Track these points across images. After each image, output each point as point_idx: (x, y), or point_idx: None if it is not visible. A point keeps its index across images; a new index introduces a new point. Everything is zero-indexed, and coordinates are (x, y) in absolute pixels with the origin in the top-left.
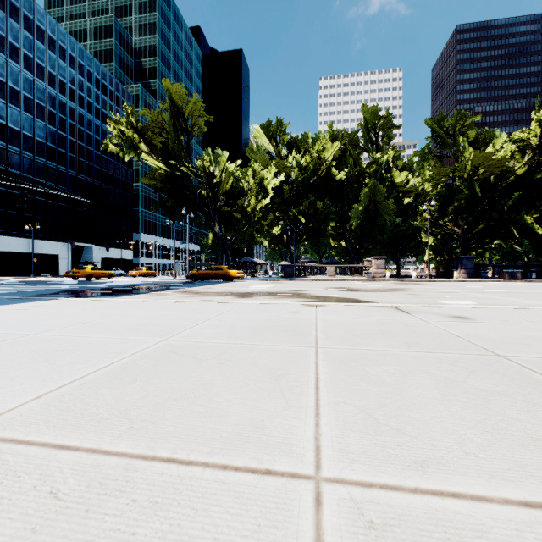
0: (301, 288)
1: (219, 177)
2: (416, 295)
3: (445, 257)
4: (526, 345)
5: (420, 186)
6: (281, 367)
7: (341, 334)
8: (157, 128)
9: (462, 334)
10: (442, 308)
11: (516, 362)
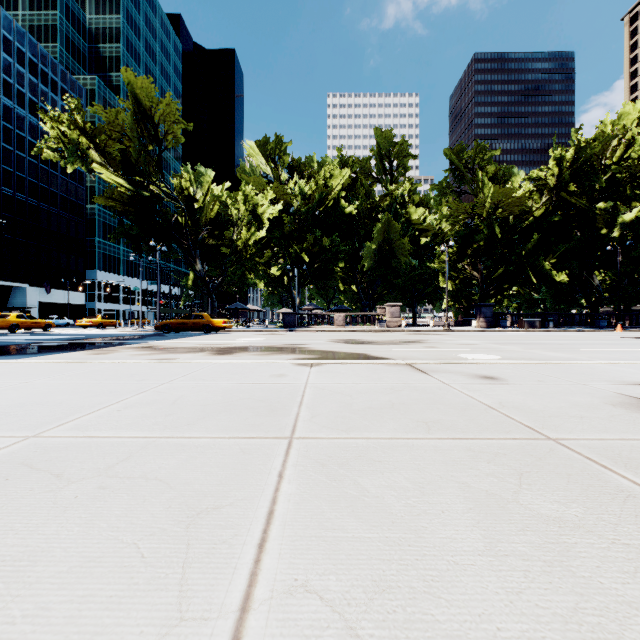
0: (301, 341)
1: (202, 202)
2: (434, 348)
3: (464, 305)
4: (577, 419)
5: (438, 225)
6: (214, 488)
7: (335, 410)
8: (116, 132)
9: (496, 404)
10: (465, 365)
11: (575, 450)
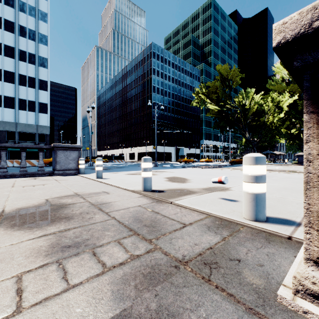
0: (301, 169)
1: (248, 105)
2: None
3: None
4: None
5: None
6: None
7: (283, 177)
8: (214, 89)
9: None
10: None
11: None
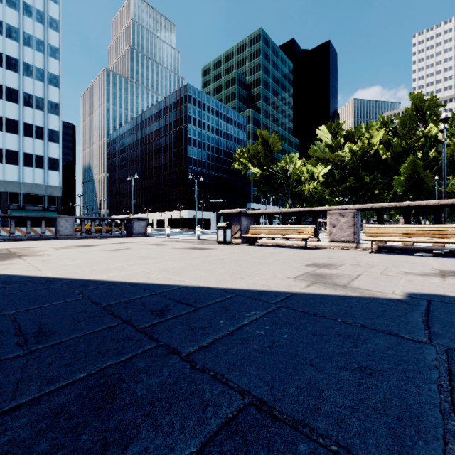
0: None
1: (292, 170)
2: None
3: None
4: None
5: None
6: None
7: None
8: (256, 152)
9: None
10: None
11: None
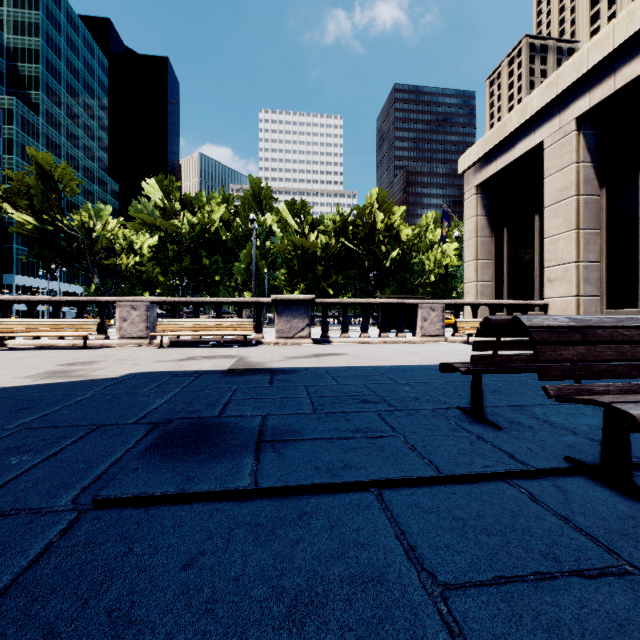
0: None
1: (101, 231)
2: None
3: None
4: None
5: None
6: None
7: None
8: (25, 186)
9: None
10: None
11: None
